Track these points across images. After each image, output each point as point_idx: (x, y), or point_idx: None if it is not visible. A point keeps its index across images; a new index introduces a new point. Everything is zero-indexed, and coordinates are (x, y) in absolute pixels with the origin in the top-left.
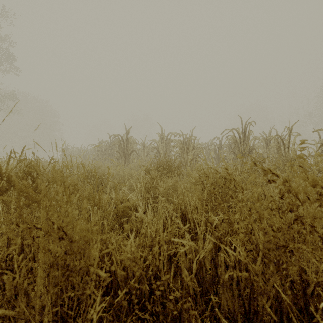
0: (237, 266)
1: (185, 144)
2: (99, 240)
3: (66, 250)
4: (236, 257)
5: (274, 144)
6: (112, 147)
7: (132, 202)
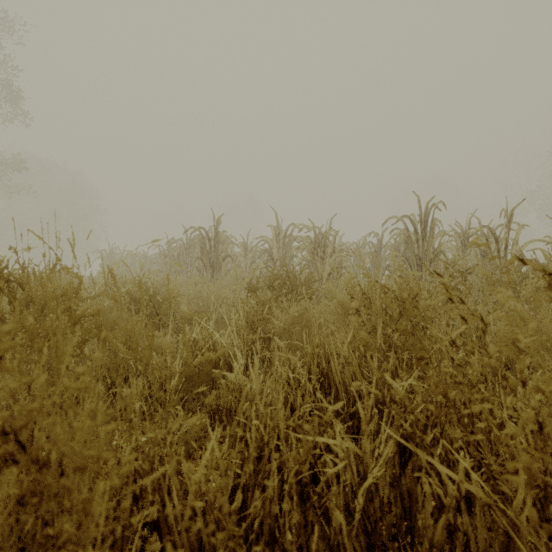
0: (464, 508)
1: (318, 244)
2: (127, 453)
3: (25, 494)
4: (459, 485)
5: (480, 243)
6: (191, 250)
7: (220, 352)
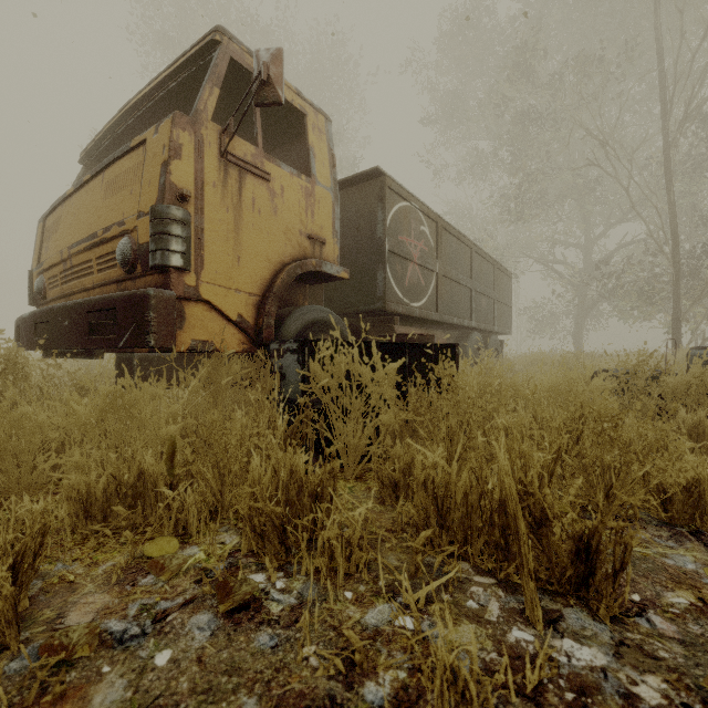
0: None
1: None
2: None
3: None
4: None
5: None
6: None
7: None
